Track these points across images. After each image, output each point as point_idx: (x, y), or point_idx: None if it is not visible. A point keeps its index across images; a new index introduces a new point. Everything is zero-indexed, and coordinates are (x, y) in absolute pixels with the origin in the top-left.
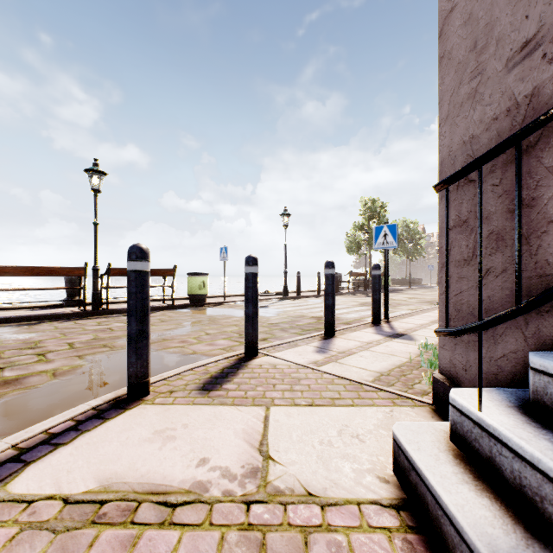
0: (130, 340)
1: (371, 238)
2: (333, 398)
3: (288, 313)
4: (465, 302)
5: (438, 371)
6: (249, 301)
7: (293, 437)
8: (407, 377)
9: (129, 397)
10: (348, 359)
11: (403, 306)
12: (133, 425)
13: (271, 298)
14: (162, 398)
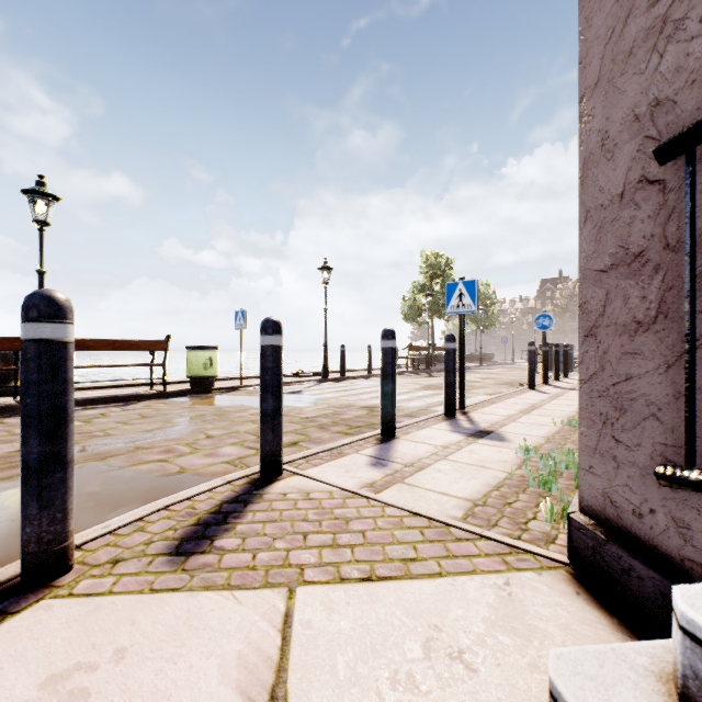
0: (25, 472)
1: (434, 302)
2: (407, 560)
3: (329, 401)
4: (639, 397)
5: (578, 509)
6: (267, 389)
7: (338, 671)
8: (514, 507)
9: (24, 583)
10: (420, 477)
11: (478, 389)
12: (4, 663)
13: (306, 380)
14: (93, 580)
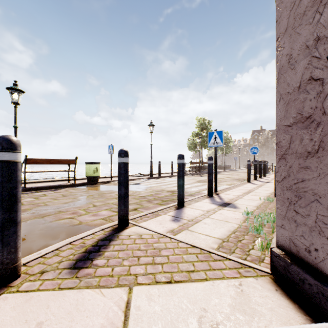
0: None
1: (203, 141)
2: (189, 271)
3: (152, 188)
4: (308, 190)
5: (276, 246)
6: (121, 184)
7: None
8: (242, 242)
9: None
10: (196, 227)
11: (223, 182)
12: None
13: (142, 178)
14: (30, 282)
